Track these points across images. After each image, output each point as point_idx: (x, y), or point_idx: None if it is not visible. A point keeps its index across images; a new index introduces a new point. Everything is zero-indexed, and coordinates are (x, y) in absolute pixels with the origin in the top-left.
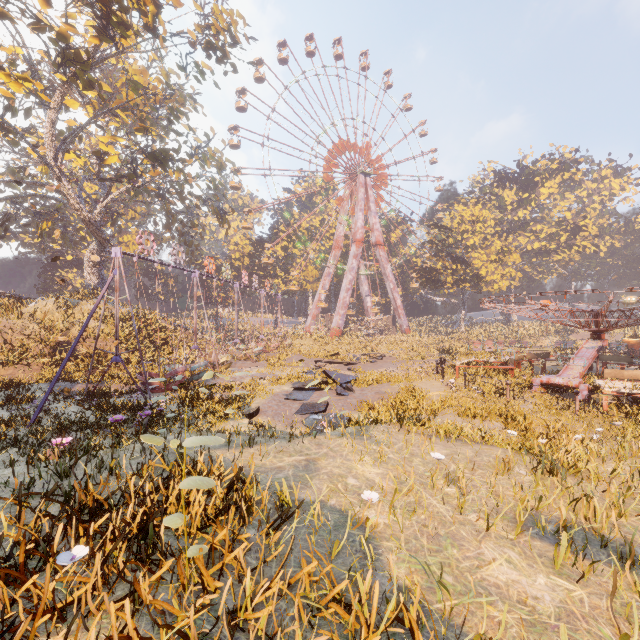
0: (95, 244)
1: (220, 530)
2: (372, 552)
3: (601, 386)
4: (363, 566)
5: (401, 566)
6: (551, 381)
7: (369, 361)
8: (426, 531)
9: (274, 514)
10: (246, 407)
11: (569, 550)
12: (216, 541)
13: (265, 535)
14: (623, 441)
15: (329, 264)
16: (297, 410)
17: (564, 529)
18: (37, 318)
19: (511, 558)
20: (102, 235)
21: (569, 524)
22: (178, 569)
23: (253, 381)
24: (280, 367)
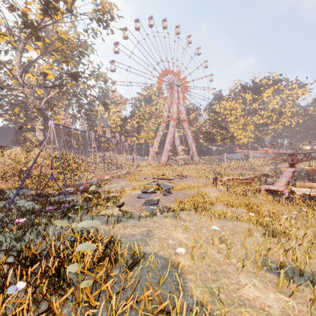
0: (42, 119)
1: (100, 271)
2: (182, 282)
3: (295, 190)
4: (177, 289)
5: (197, 289)
6: (270, 188)
7: (179, 178)
8: (210, 269)
9: (130, 260)
10: (117, 202)
11: (285, 279)
12: (97, 277)
13: (124, 272)
14: (307, 219)
15: (160, 130)
16: (143, 203)
17: (281, 266)
18: (11, 157)
19: (255, 283)
20: (45, 115)
21: (284, 264)
22: (75, 294)
23: (121, 188)
24: (135, 181)
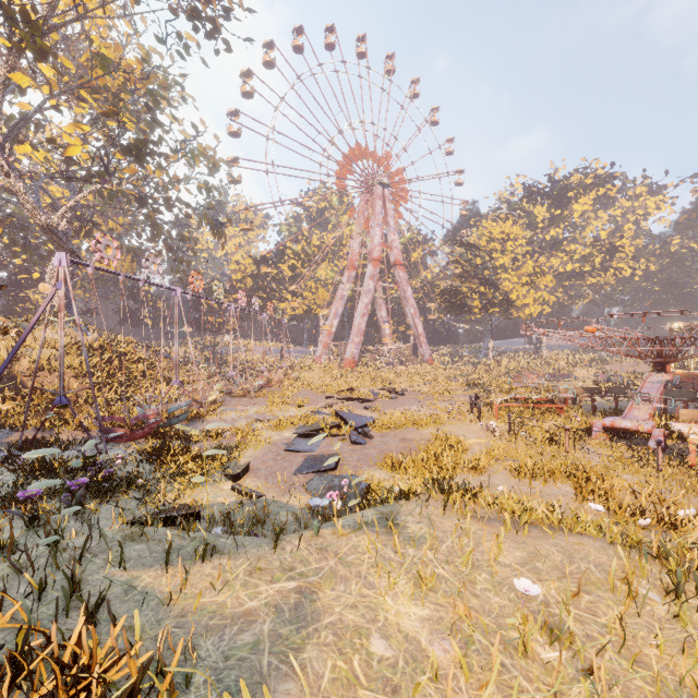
0: None
1: None
2: None
3: (682, 432)
4: None
5: None
6: (616, 425)
7: (389, 397)
8: None
9: None
10: (232, 463)
11: None
12: None
13: None
14: None
15: (342, 286)
16: (299, 467)
17: None
18: None
19: None
20: (66, 246)
21: None
22: None
23: (248, 424)
24: (283, 406)
